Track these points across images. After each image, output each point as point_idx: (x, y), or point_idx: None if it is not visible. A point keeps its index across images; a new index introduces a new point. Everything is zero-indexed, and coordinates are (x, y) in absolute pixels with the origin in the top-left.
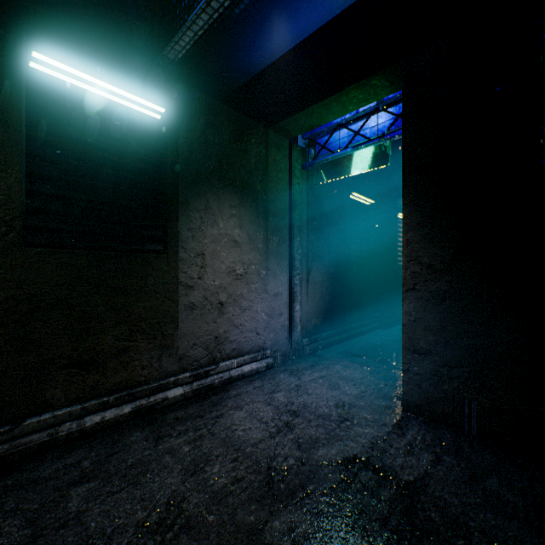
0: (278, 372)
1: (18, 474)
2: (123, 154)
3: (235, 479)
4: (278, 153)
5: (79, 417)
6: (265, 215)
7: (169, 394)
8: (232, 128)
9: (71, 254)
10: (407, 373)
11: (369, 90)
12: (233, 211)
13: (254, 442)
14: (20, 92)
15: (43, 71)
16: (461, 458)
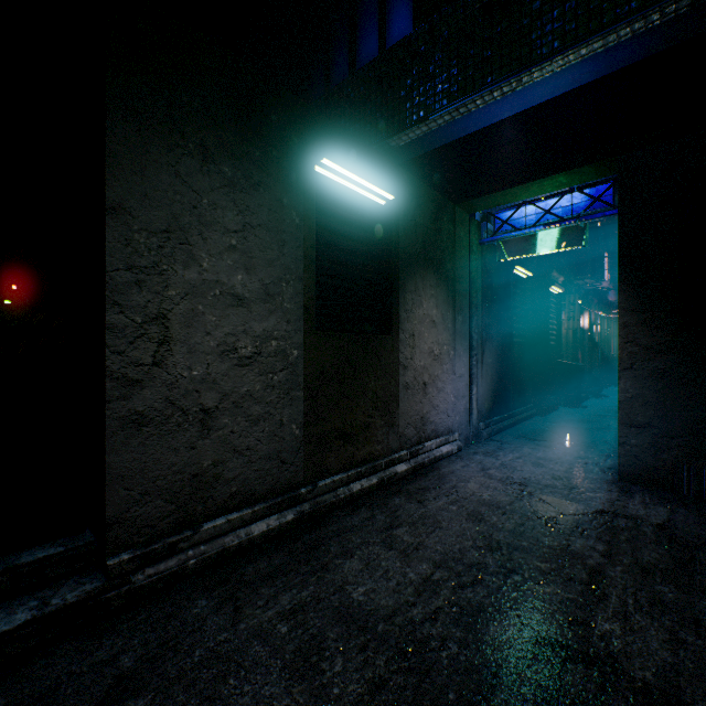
0: (470, 454)
1: (333, 524)
2: (362, 241)
3: (518, 524)
4: (461, 229)
5: (346, 484)
6: (452, 294)
7: (398, 469)
8: (431, 208)
9: (339, 336)
10: (623, 446)
11: (574, 177)
12: (432, 291)
13: (507, 503)
14: (314, 194)
15: (318, 172)
16: (692, 510)
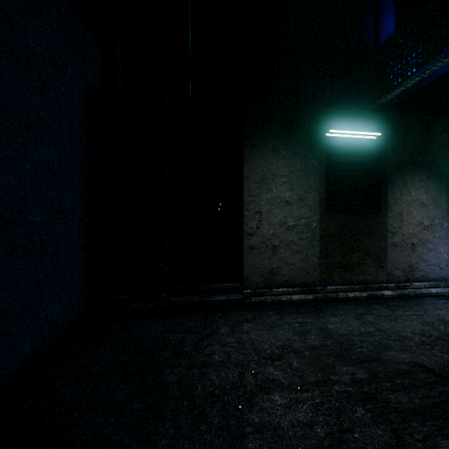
0: None
1: (332, 306)
2: (358, 163)
3: None
4: None
5: (344, 292)
6: (446, 182)
7: (384, 293)
8: (420, 128)
9: (340, 216)
10: None
11: None
12: (421, 183)
13: None
14: (324, 149)
15: (328, 136)
16: None
